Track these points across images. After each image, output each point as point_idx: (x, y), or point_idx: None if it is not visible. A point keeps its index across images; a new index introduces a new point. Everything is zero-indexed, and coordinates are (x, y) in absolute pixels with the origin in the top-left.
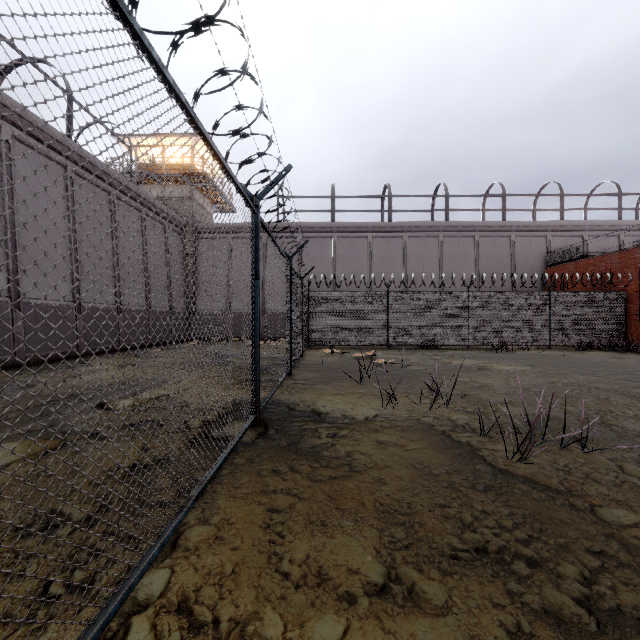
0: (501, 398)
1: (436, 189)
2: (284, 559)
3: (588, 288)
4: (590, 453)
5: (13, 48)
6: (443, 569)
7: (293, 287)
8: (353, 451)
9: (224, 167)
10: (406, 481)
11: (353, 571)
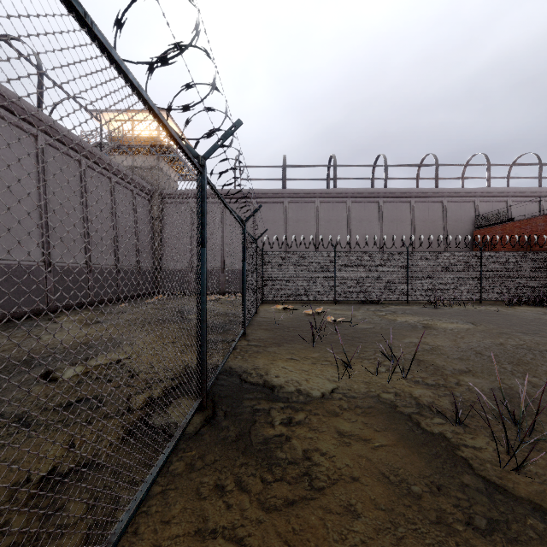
0: (457, 365)
1: (376, 160)
2: None
3: (514, 248)
4: None
5: None
6: None
7: (247, 249)
8: (312, 450)
9: (151, 109)
10: (383, 510)
11: None
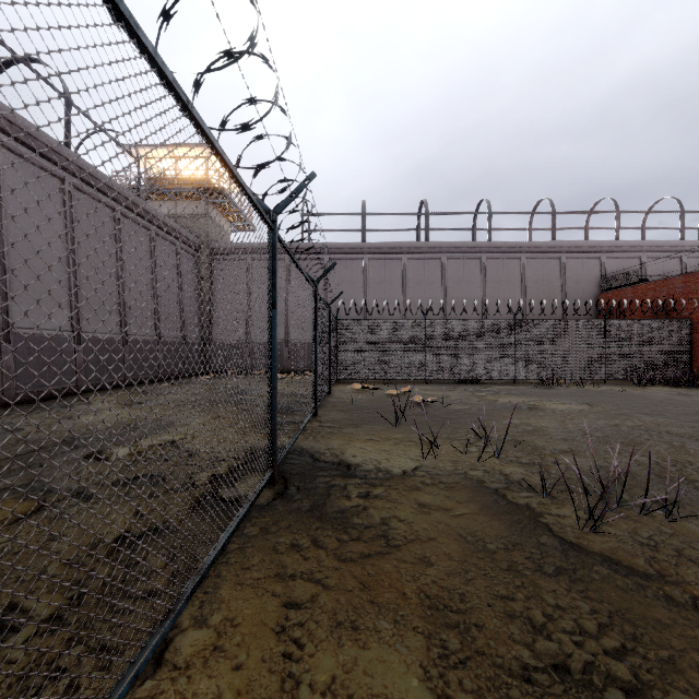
0: (559, 445)
1: (478, 206)
2: (302, 684)
3: (648, 316)
4: (677, 520)
5: (2, 45)
6: None
7: (319, 315)
8: (389, 517)
9: (231, 171)
10: (456, 561)
11: None
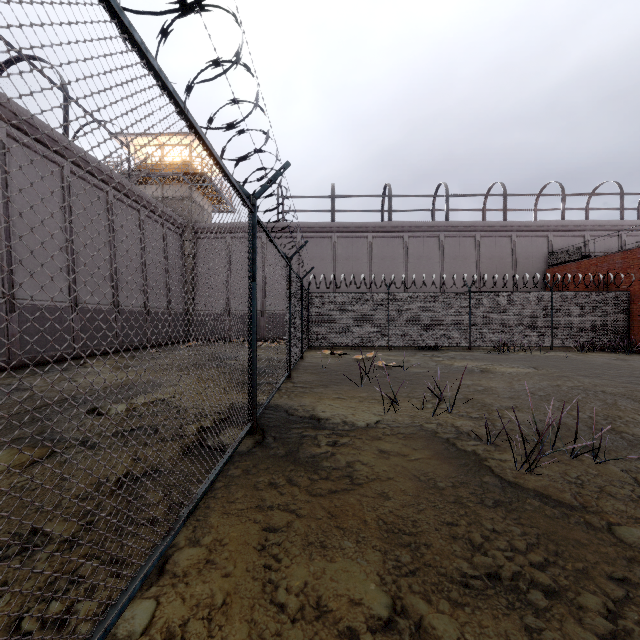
0: (506, 403)
1: (437, 189)
2: (280, 587)
3: (590, 288)
4: (602, 463)
5: (8, 45)
6: (453, 599)
7: (292, 288)
8: (354, 461)
9: (218, 163)
10: (410, 495)
11: (355, 602)
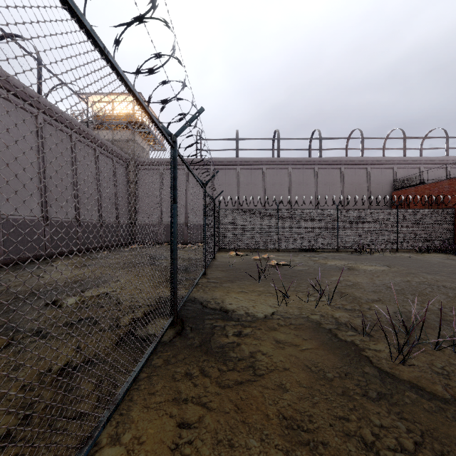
0: (371, 296)
1: (312, 134)
2: None
3: (425, 206)
4: None
5: None
6: None
7: (207, 206)
8: (256, 352)
9: (141, 104)
10: (305, 387)
11: None
